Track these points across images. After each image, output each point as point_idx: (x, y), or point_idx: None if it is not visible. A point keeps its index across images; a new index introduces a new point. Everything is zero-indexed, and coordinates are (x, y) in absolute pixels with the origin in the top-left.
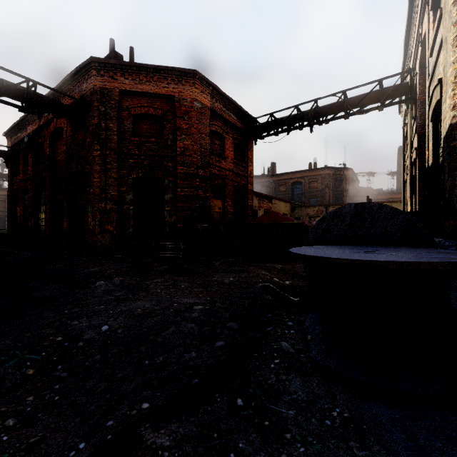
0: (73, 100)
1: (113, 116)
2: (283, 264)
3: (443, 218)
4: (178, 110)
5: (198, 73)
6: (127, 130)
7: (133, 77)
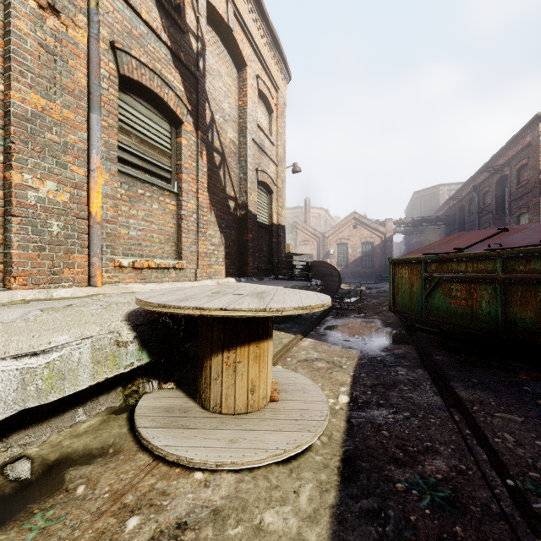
0: None
1: None
2: (397, 317)
3: (280, 265)
4: None
5: None
6: None
7: None
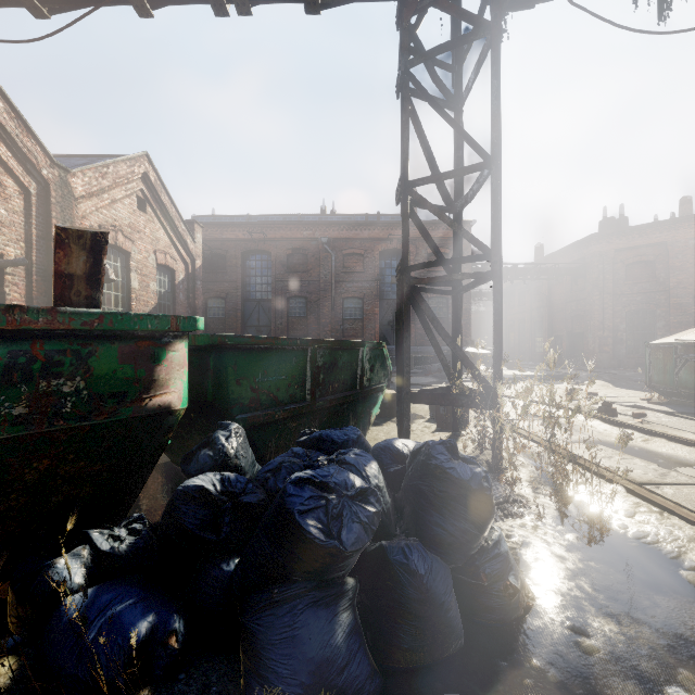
0: (574, 260)
1: (609, 269)
2: None
3: None
4: (671, 252)
5: (693, 216)
6: (620, 277)
7: (626, 237)
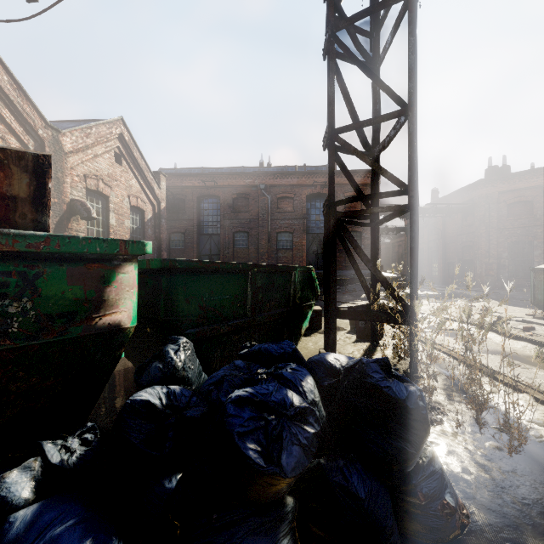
0: (464, 200)
1: (494, 208)
2: None
3: None
4: None
5: None
6: (503, 214)
7: (508, 182)
